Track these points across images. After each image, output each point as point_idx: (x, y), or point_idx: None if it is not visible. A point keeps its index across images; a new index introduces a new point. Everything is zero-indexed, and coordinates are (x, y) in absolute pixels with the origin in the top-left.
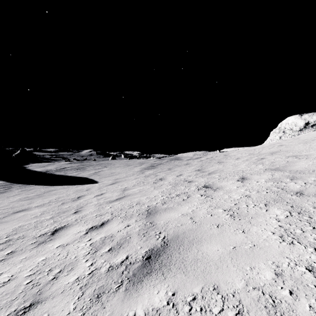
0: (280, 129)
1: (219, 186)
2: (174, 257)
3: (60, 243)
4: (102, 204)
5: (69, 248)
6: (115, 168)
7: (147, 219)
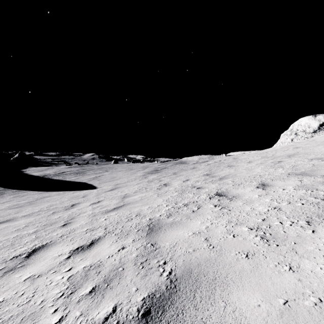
0: (292, 131)
1: (236, 194)
2: (187, 316)
3: (31, 272)
4: (97, 214)
5: (39, 283)
6: (116, 172)
7: (148, 238)
